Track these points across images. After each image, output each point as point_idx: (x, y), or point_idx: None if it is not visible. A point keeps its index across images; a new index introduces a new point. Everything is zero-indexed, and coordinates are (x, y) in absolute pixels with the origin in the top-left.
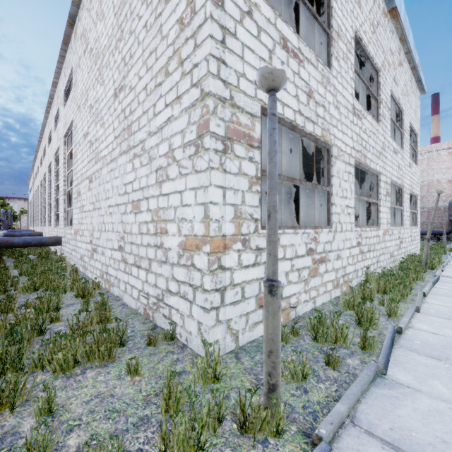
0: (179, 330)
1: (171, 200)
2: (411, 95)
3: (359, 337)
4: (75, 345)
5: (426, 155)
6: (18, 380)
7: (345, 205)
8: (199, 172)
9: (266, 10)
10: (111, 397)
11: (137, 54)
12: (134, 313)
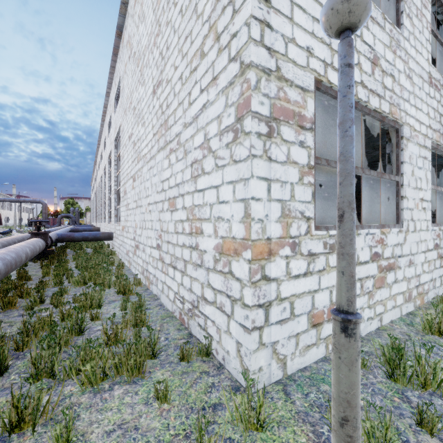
0: (215, 345)
1: (206, 196)
2: None
3: None
4: (104, 355)
5: None
6: (39, 398)
7: (418, 198)
8: (238, 162)
9: None
10: (134, 430)
11: (173, 44)
12: (170, 317)
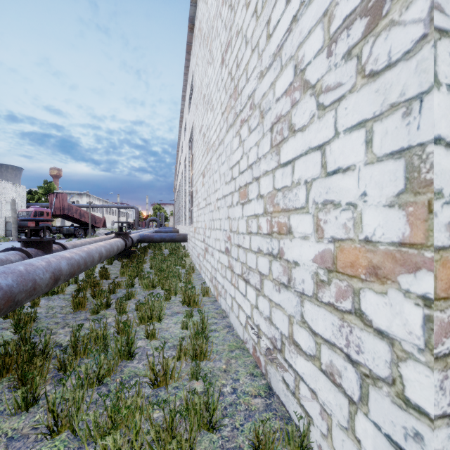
0: (316, 436)
1: (298, 169)
2: None
3: None
4: (134, 423)
5: None
6: None
7: None
8: (383, 71)
9: None
10: None
11: None
12: (240, 348)
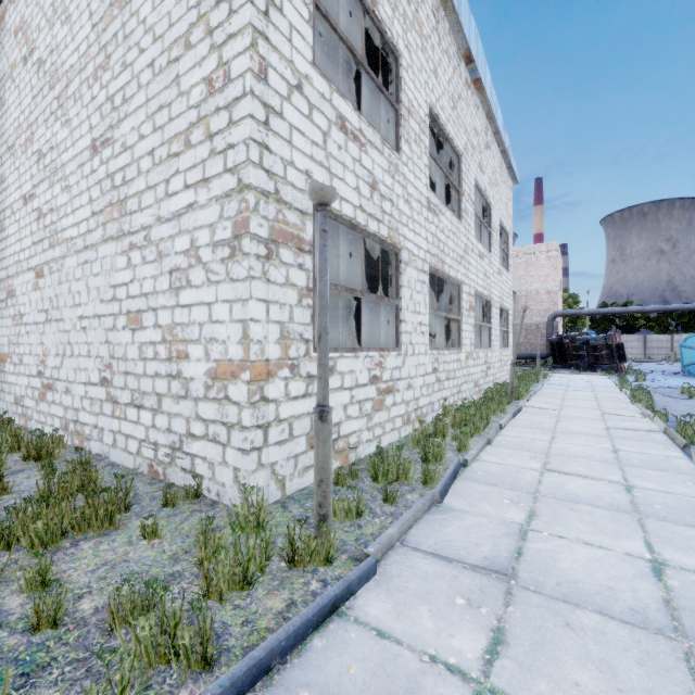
0: (206, 484)
1: (194, 313)
2: (501, 185)
3: (420, 471)
4: (60, 510)
5: (525, 258)
6: None
7: (417, 322)
8: (236, 281)
9: (320, 83)
10: (125, 562)
11: (136, 101)
12: (133, 474)
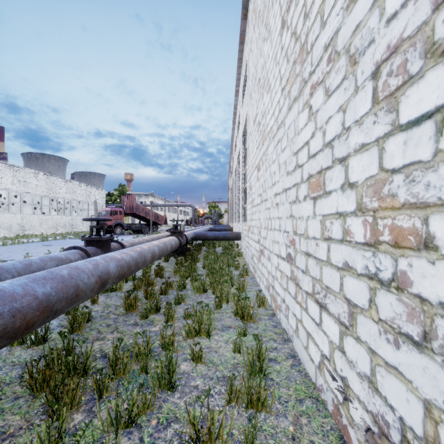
0: None
1: None
2: None
3: None
4: None
5: None
6: None
7: None
8: None
9: None
10: None
11: None
12: (312, 398)
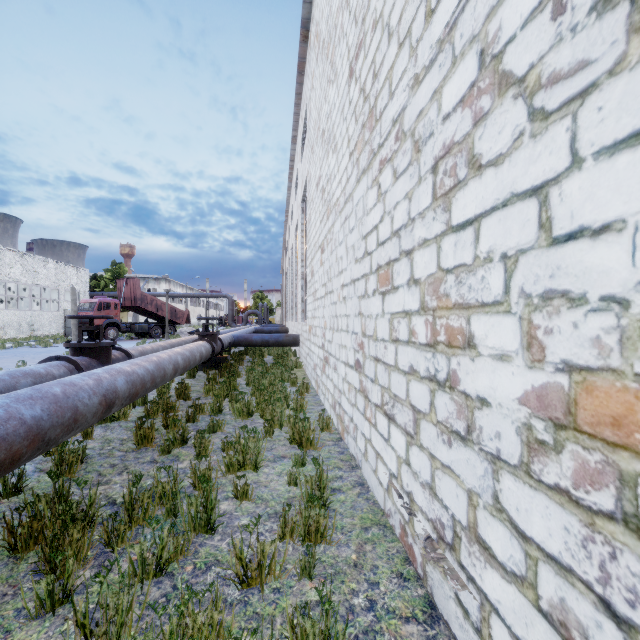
0: None
1: (488, 234)
2: None
3: None
4: None
5: None
6: None
7: None
8: None
9: None
10: None
11: None
12: (379, 524)
